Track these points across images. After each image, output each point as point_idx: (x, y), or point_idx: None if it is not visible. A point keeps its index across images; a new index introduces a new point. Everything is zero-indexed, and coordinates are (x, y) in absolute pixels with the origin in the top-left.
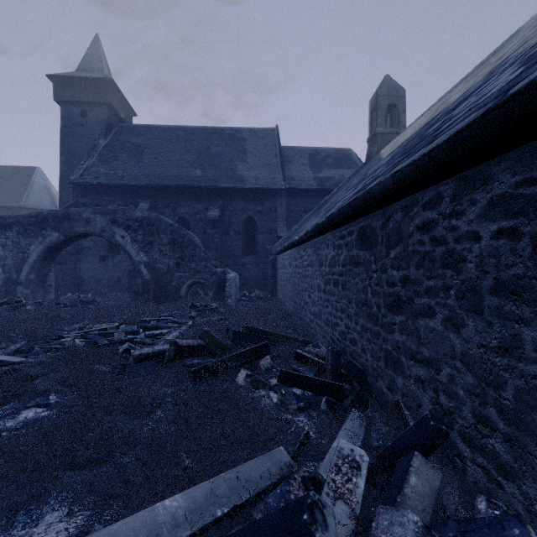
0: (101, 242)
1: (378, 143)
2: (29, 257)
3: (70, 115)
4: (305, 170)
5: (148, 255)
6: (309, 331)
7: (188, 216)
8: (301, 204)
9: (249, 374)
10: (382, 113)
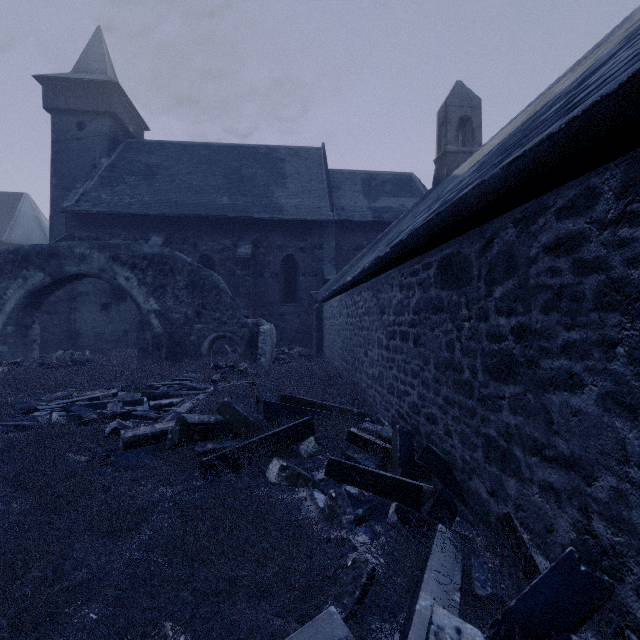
0: (102, 285)
1: (448, 165)
2: (6, 304)
3: (63, 127)
4: (358, 199)
5: (159, 302)
6: (365, 399)
7: (212, 253)
8: (353, 240)
9: (285, 466)
10: (452, 128)
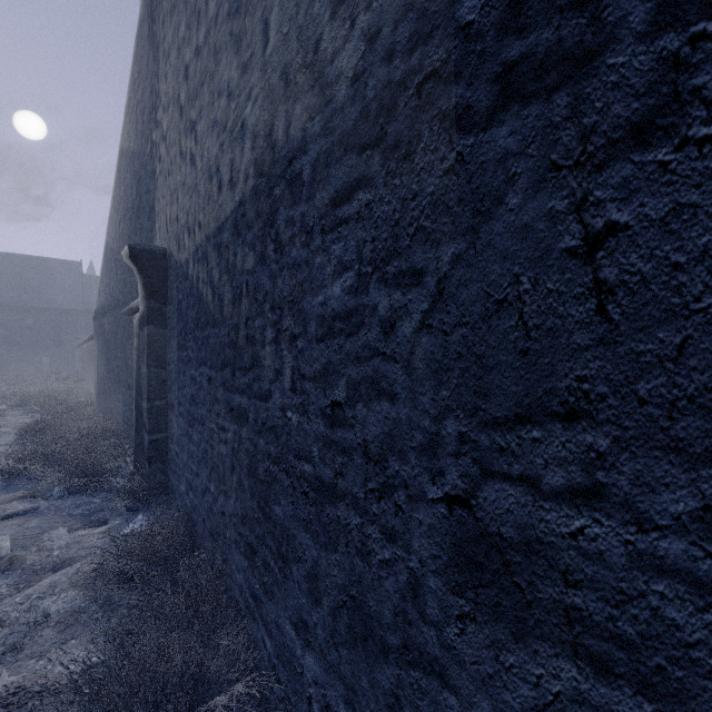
0: None
1: None
2: None
3: None
4: None
5: None
6: None
7: (7, 322)
8: None
9: None
10: None
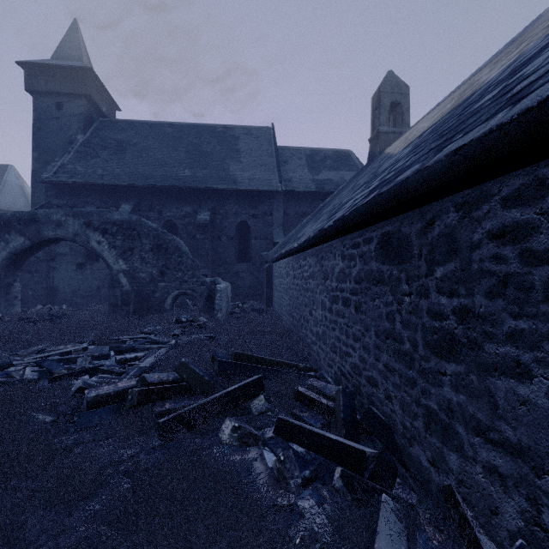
0: (77, 247)
1: (381, 143)
2: None
3: (43, 107)
4: (303, 172)
5: (128, 263)
6: (310, 353)
7: (175, 219)
8: (299, 207)
9: (236, 427)
10: (385, 111)
